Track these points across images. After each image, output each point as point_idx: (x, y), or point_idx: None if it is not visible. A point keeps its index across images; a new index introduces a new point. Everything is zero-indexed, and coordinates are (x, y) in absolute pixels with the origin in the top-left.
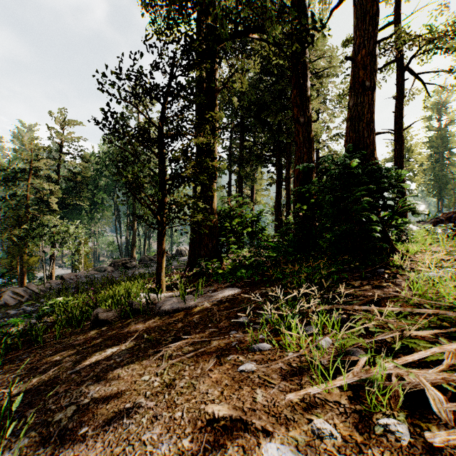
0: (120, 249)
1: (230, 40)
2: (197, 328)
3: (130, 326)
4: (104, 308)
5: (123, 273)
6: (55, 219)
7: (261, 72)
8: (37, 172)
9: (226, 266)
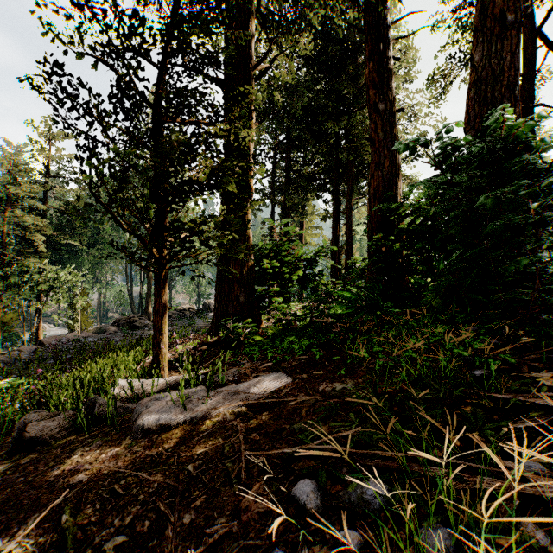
0: (131, 303)
1: (272, 3)
2: (188, 506)
3: (68, 463)
4: (44, 412)
5: (129, 335)
6: (41, 264)
7: (313, 68)
8: (17, 201)
9: (267, 329)
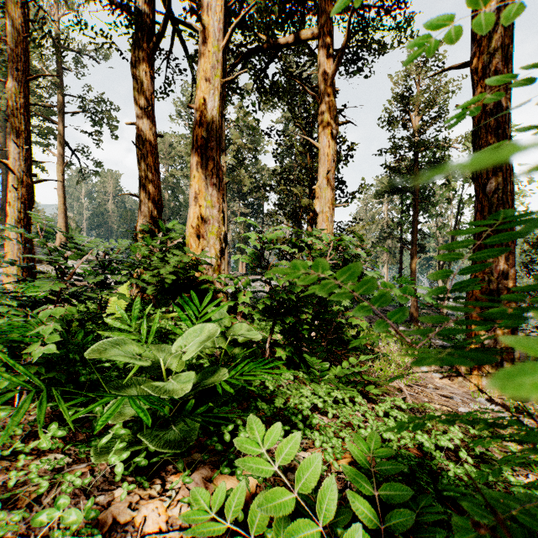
0: None
1: None
2: None
3: None
4: None
5: None
6: None
7: None
8: None
9: None
